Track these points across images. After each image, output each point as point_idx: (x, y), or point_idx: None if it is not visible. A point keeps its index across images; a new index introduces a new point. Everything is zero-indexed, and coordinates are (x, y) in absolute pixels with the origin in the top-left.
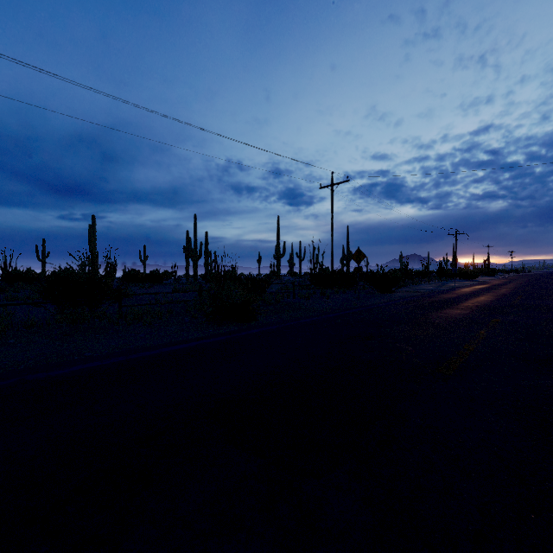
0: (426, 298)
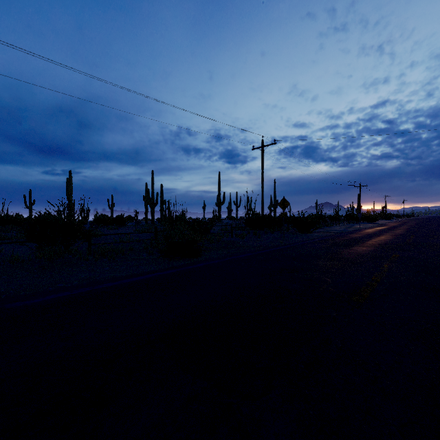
0: (338, 237)
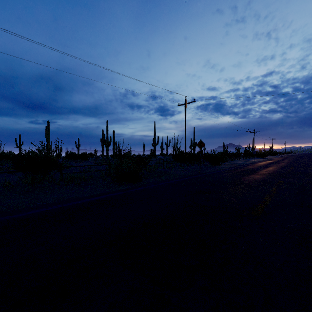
0: (239, 168)
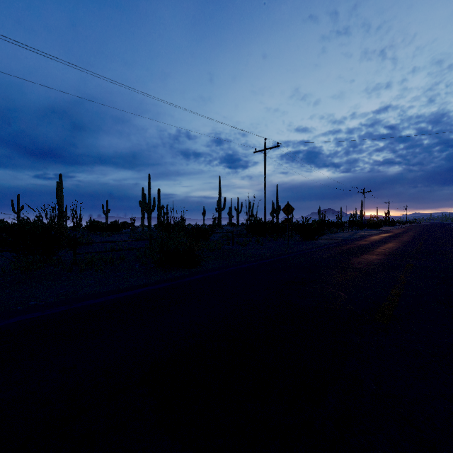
0: (344, 245)
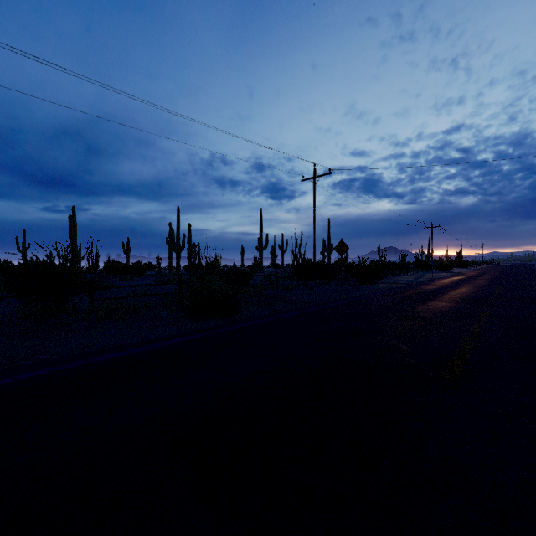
0: (408, 290)
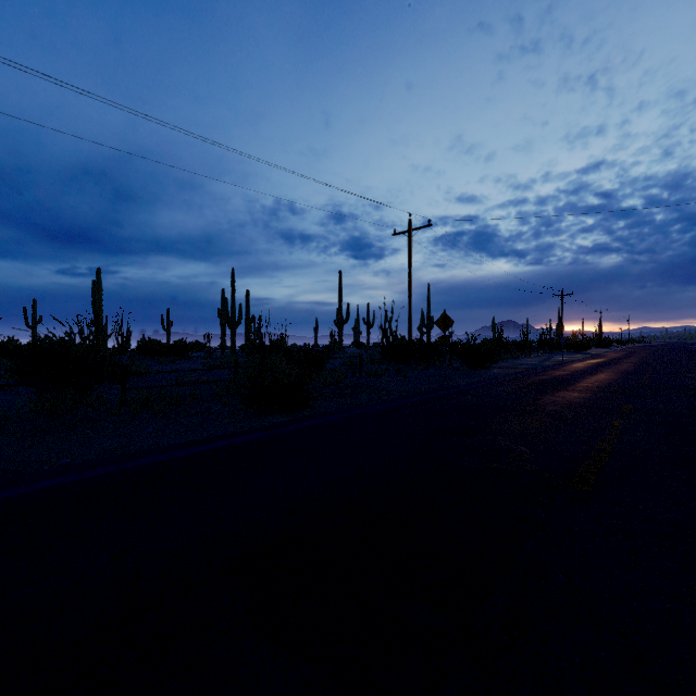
0: (531, 376)
